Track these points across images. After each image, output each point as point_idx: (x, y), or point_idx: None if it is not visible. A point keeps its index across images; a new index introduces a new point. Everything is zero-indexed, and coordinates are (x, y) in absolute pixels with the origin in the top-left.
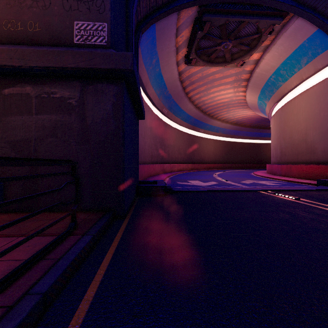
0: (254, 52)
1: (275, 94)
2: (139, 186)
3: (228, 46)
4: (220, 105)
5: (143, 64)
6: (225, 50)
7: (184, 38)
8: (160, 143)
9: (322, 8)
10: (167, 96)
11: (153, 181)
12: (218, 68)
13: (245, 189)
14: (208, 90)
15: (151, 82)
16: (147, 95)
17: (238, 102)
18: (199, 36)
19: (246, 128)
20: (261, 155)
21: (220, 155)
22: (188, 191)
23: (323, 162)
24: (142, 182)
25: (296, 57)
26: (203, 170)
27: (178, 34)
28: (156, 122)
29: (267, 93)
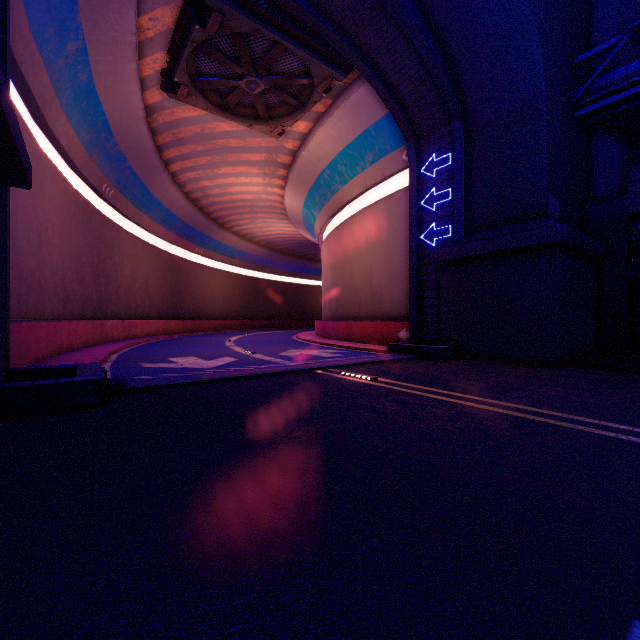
0: (302, 116)
1: (330, 203)
2: (6, 388)
3: (257, 86)
4: (238, 205)
5: (33, 39)
6: (251, 94)
7: (159, 25)
8: (92, 269)
9: (394, 82)
10: (115, 154)
11: (65, 368)
12: (235, 126)
13: (292, 369)
14: (214, 167)
15: (62, 102)
16: (51, 135)
17: (271, 205)
18: (196, 36)
19: (283, 257)
20: (306, 304)
21: (238, 302)
22: (172, 386)
23: (391, 317)
24: (22, 372)
25: (360, 148)
26: (204, 334)
27: (144, 9)
28: (79, 214)
29: (318, 198)
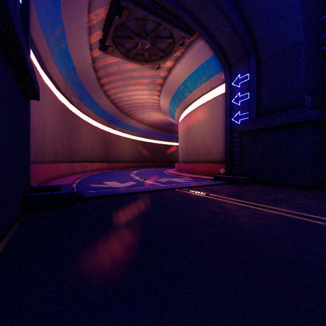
0: (169, 59)
1: (183, 102)
2: (28, 196)
3: (146, 45)
4: (136, 105)
5: (41, 29)
6: (143, 49)
7: (99, 17)
8: (67, 138)
9: (217, 38)
10: (78, 82)
11: (55, 186)
12: (135, 66)
13: (164, 188)
14: (125, 87)
15: (54, 58)
16: (48, 74)
17: (153, 105)
18: (116, 22)
19: (159, 131)
20: (170, 155)
21: (136, 154)
22: (105, 196)
23: (215, 162)
24: (36, 188)
25: (199, 73)
26: (120, 170)
27: (91, 10)
28: (61, 112)
29: (176, 100)
